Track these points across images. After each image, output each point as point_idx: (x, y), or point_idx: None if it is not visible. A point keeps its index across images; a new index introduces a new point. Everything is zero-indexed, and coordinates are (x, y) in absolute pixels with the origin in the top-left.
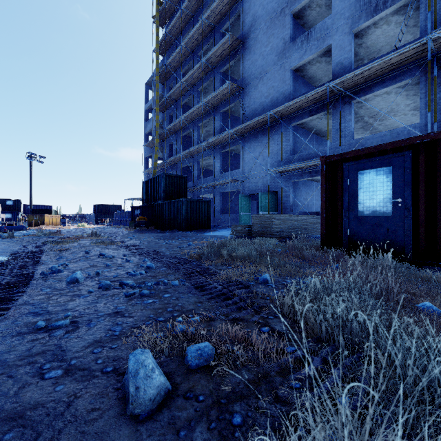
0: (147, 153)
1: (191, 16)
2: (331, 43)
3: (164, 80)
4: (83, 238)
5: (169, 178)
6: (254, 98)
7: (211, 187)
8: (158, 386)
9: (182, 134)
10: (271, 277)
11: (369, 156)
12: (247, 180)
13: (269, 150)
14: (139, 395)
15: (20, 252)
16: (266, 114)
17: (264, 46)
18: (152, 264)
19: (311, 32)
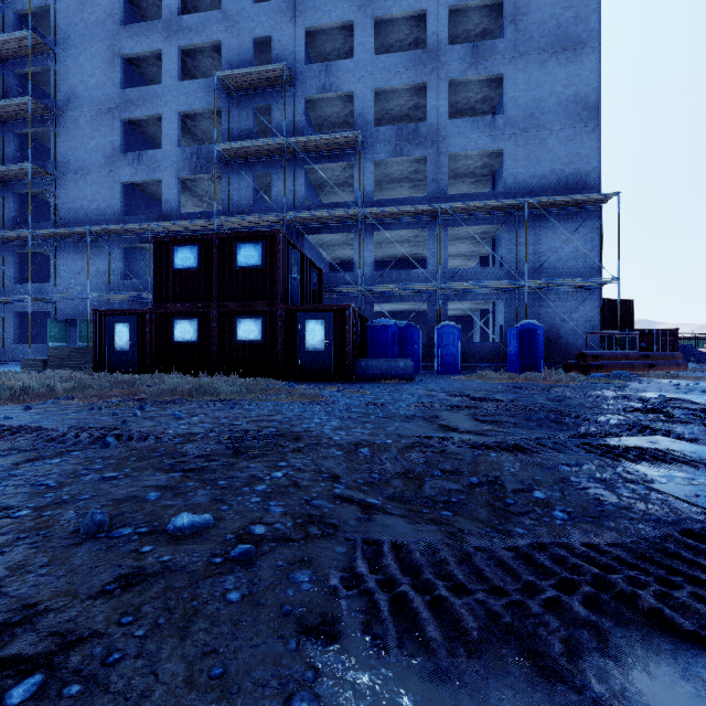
0: None
1: None
2: (161, 178)
3: None
4: None
5: None
6: (74, 196)
7: None
8: None
9: None
10: None
11: (120, 315)
12: (63, 301)
13: (88, 272)
14: None
15: None
16: (85, 227)
17: (88, 138)
18: None
19: (143, 155)
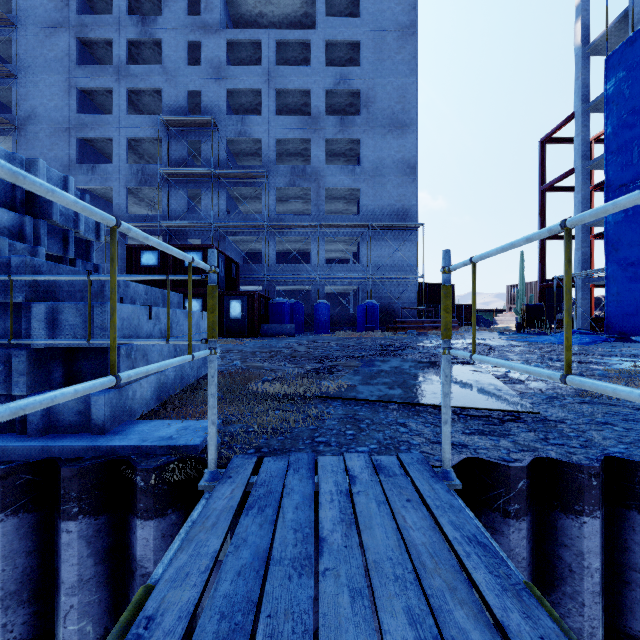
0: None
1: None
2: (112, 186)
3: None
4: None
5: None
6: None
7: None
8: None
9: None
10: None
11: None
12: None
13: None
14: None
15: None
16: None
17: (48, 149)
18: None
19: (96, 167)
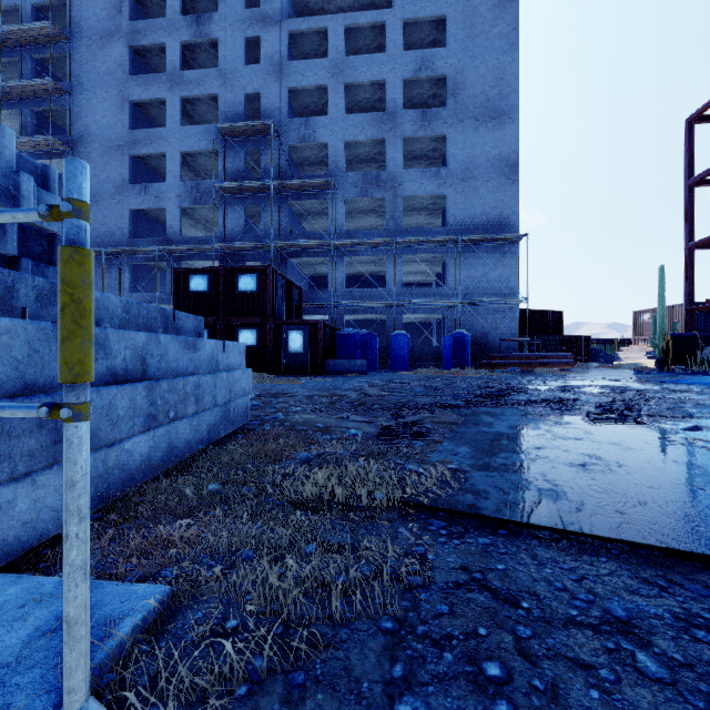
0: None
1: None
2: (165, 207)
3: None
4: None
5: None
6: None
7: None
8: None
9: None
10: None
11: None
12: None
13: (104, 286)
14: None
15: None
16: (101, 249)
17: (100, 170)
18: None
19: (149, 187)
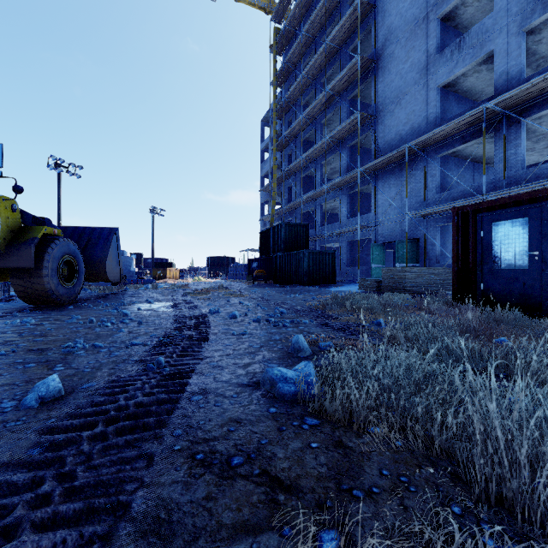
0: (263, 198)
1: (313, 38)
2: (491, 49)
3: (282, 116)
4: (213, 291)
5: (288, 227)
6: (389, 127)
7: (336, 234)
8: (307, 348)
9: (303, 175)
10: (385, 322)
11: (504, 207)
12: (381, 226)
13: (406, 190)
14: (300, 349)
15: (176, 300)
16: (403, 146)
17: (402, 63)
18: (285, 310)
19: (465, 38)
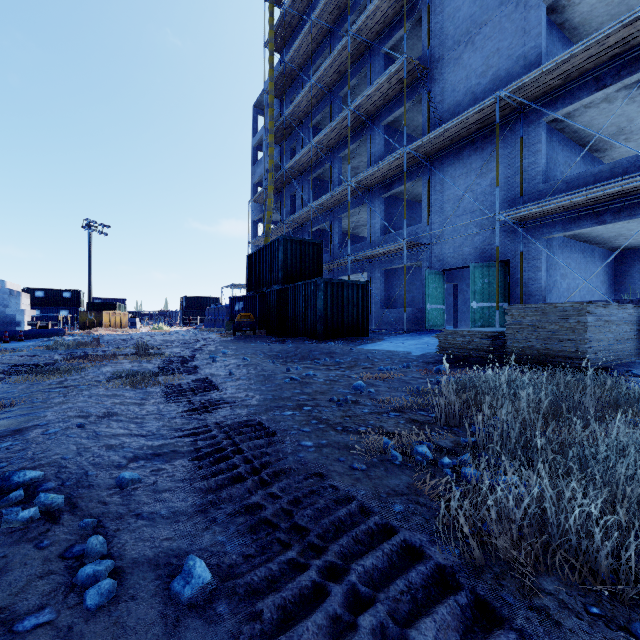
0: (256, 214)
1: None
2: None
3: (282, 92)
4: (112, 359)
5: (291, 244)
6: (453, 84)
7: (363, 260)
8: None
9: (312, 176)
10: None
11: None
12: (438, 244)
13: (498, 172)
14: None
15: None
16: (490, 98)
17: None
18: None
19: None
